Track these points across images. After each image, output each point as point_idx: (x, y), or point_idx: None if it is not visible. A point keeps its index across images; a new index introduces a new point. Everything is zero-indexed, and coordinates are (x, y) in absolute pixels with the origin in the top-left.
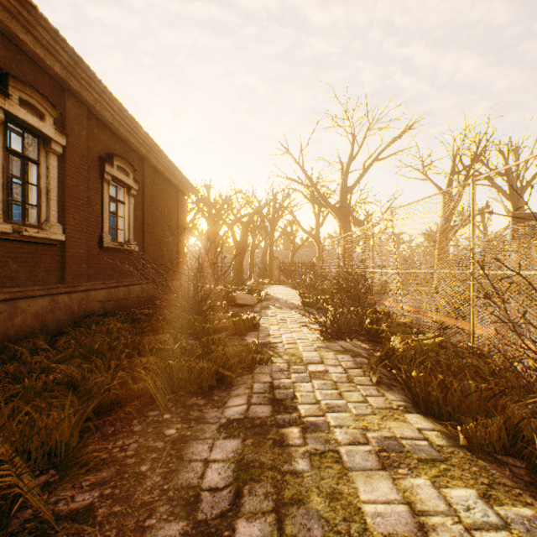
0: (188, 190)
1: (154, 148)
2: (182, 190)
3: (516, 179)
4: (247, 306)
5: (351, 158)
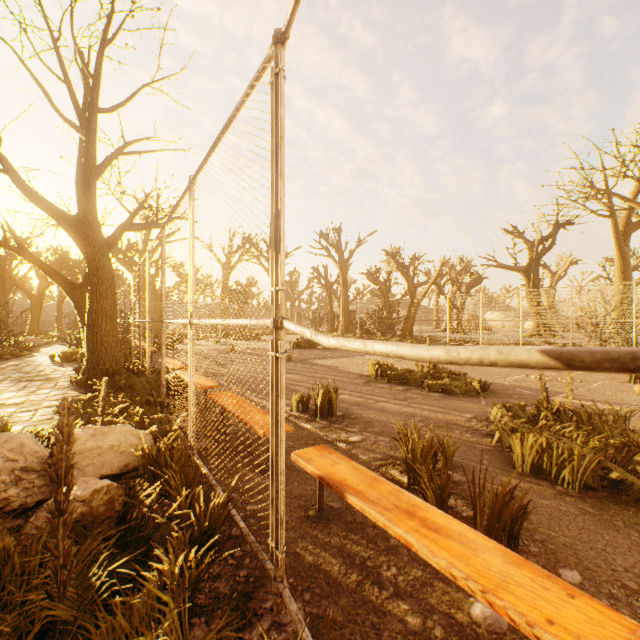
0: None
1: None
2: None
3: None
4: (36, 346)
5: (148, 234)
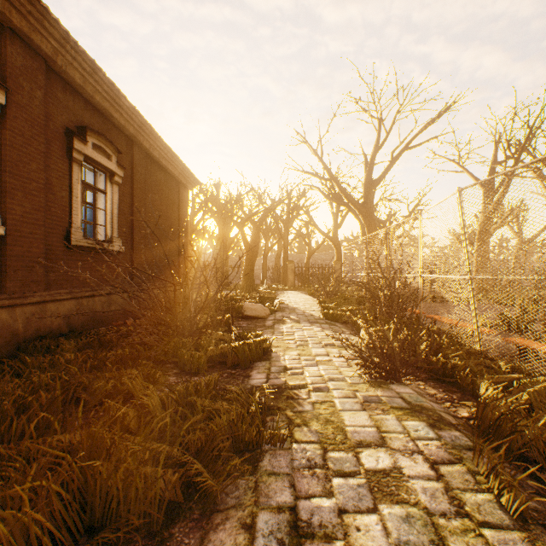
0: (191, 184)
1: (145, 127)
2: (184, 184)
3: None
4: (258, 319)
5: (376, 147)
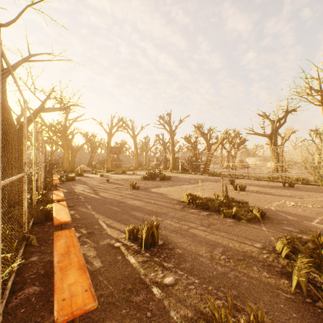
0: None
1: None
2: None
3: (134, 131)
4: None
5: (67, 117)
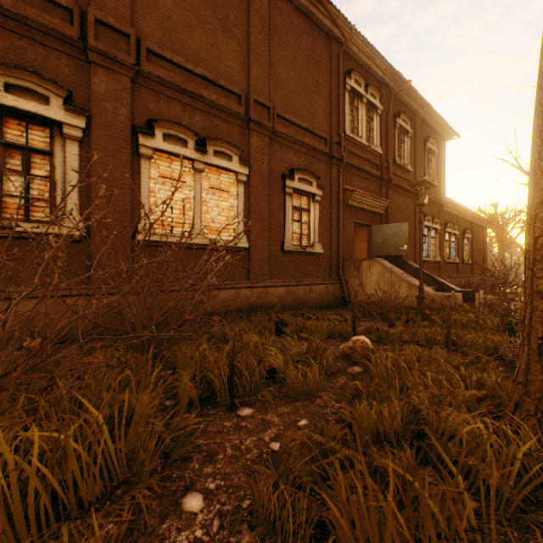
0: (489, 226)
1: (477, 218)
2: (485, 228)
3: None
4: None
5: None
